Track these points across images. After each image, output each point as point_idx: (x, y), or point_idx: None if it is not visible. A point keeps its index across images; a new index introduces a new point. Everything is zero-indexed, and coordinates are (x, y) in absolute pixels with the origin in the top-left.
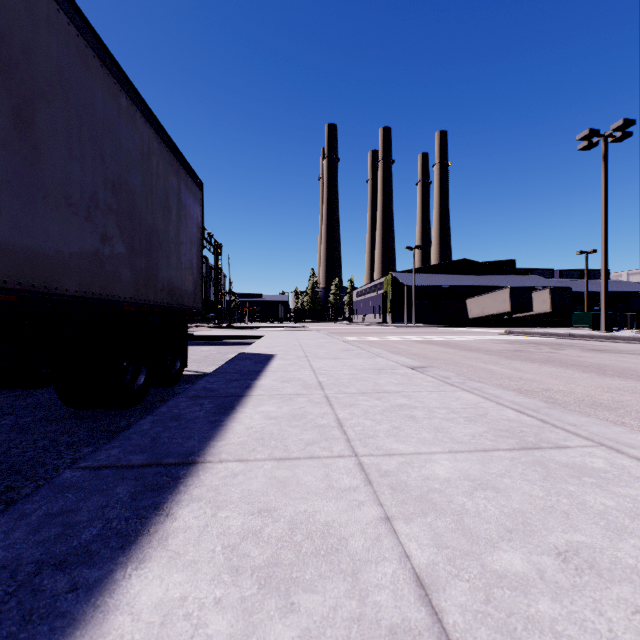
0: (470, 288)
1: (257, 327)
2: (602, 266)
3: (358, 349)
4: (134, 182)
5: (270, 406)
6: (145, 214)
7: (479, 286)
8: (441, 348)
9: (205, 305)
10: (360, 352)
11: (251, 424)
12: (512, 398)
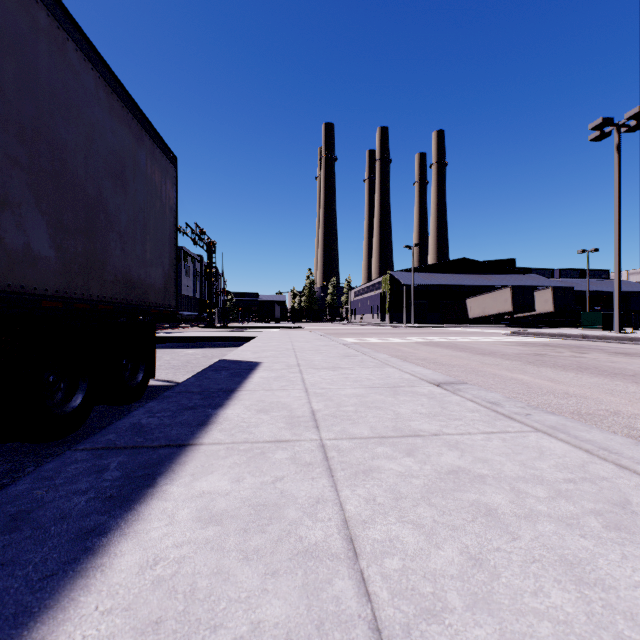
0: (470, 288)
1: (252, 327)
2: (615, 263)
3: (361, 354)
4: (63, 134)
5: (221, 476)
6: (83, 180)
7: (479, 285)
8: (451, 351)
9: (199, 305)
10: (364, 359)
11: (160, 546)
12: (638, 454)
